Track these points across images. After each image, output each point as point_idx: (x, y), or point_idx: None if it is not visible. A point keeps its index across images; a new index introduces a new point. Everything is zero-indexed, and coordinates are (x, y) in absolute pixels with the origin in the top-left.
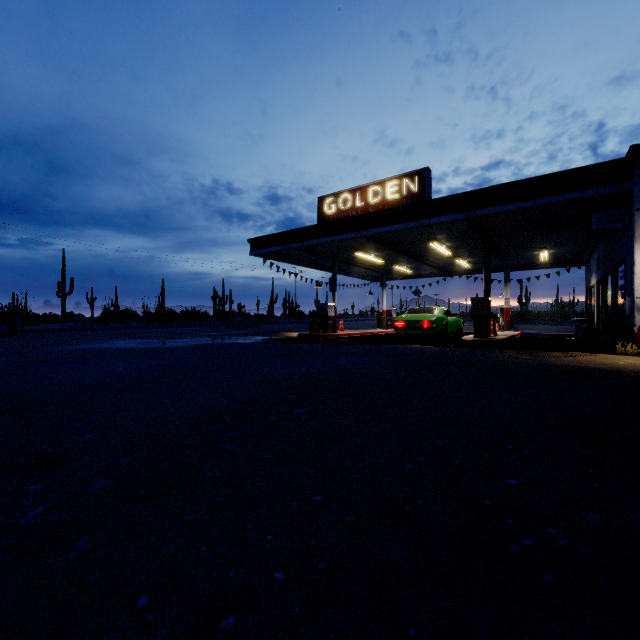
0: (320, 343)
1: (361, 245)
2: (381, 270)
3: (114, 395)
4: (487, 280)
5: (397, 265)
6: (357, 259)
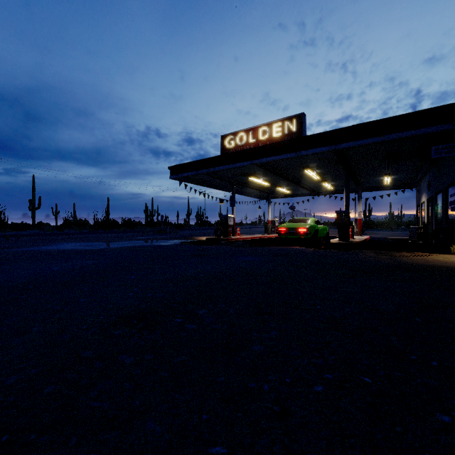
0: (222, 245)
1: (253, 171)
2: (267, 191)
3: (39, 295)
4: (347, 198)
5: (279, 187)
6: (250, 182)
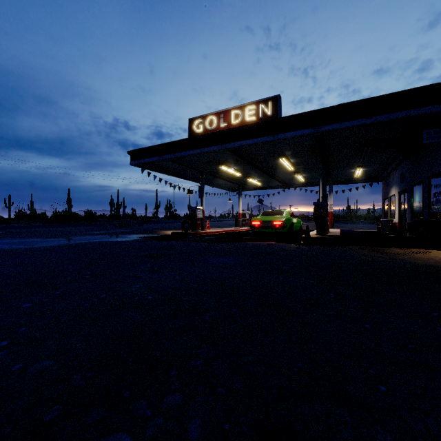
0: (190, 241)
1: (224, 159)
2: (238, 182)
3: None
4: (324, 189)
5: (251, 178)
6: (220, 172)
